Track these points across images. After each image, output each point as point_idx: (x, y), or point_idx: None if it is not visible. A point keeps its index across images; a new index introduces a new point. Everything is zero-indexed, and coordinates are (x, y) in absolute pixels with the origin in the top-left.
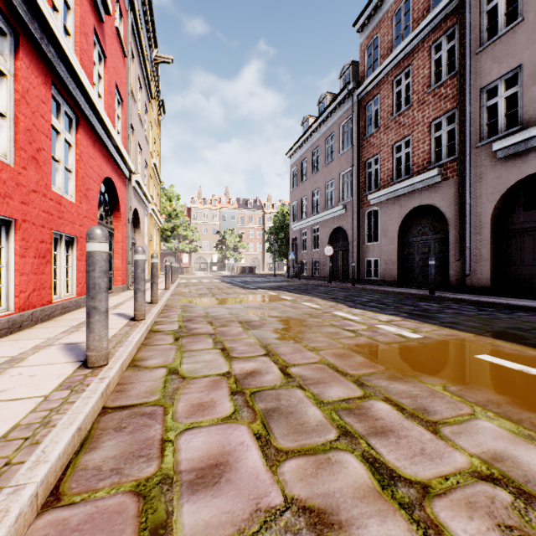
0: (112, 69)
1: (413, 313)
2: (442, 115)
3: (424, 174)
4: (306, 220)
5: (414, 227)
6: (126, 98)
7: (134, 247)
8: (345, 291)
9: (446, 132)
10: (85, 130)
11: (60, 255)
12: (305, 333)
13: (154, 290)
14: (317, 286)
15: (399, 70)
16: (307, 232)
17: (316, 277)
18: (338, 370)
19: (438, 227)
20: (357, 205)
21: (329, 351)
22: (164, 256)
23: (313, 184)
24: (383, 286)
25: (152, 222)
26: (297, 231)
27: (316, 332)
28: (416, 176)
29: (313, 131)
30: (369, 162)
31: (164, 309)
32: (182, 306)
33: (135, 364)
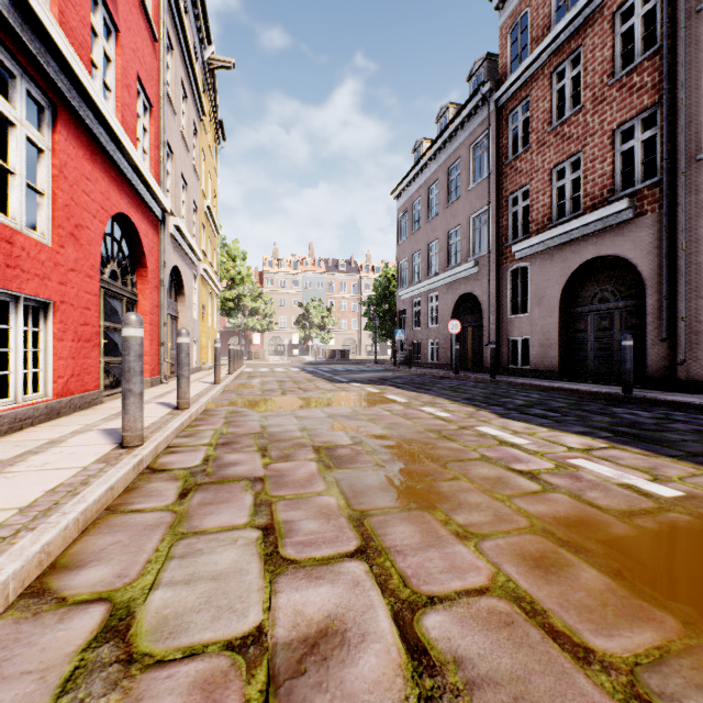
0: (131, 52)
1: (619, 431)
2: (634, 116)
3: (604, 209)
4: (419, 285)
5: (587, 290)
6: (157, 103)
7: (175, 322)
8: (482, 387)
9: (641, 143)
10: (71, 130)
11: (17, 330)
12: (438, 480)
13: (182, 387)
14: (438, 377)
15: (563, 57)
16: (421, 301)
17: (433, 365)
18: (556, 631)
19: (626, 289)
20: (495, 261)
21: (504, 541)
22: (229, 336)
23: (430, 234)
24: (538, 378)
25: (204, 288)
26: (407, 300)
27: (459, 478)
28: (590, 212)
29: (430, 159)
30: (513, 198)
31: (198, 418)
32: (228, 412)
33: (43, 586)
